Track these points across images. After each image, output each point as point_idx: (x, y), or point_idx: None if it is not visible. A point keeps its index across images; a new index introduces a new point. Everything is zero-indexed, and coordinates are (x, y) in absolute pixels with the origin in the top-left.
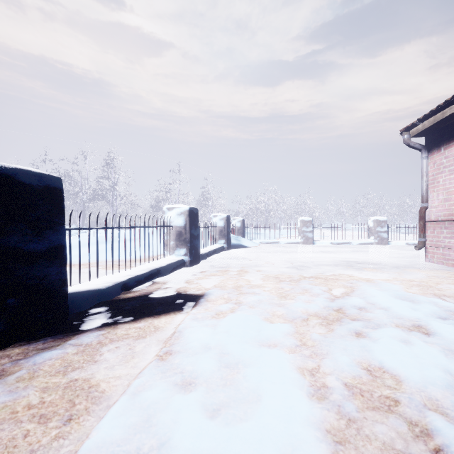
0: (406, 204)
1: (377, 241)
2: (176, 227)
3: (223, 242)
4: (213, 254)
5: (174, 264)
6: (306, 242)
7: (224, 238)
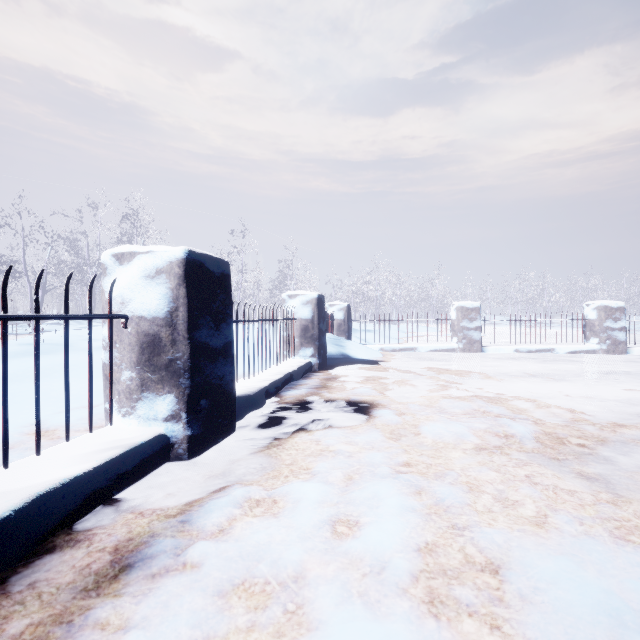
0: (580, 287)
1: (606, 347)
2: (140, 320)
3: (309, 352)
4: (286, 385)
5: (101, 473)
6: (469, 350)
7: (312, 345)
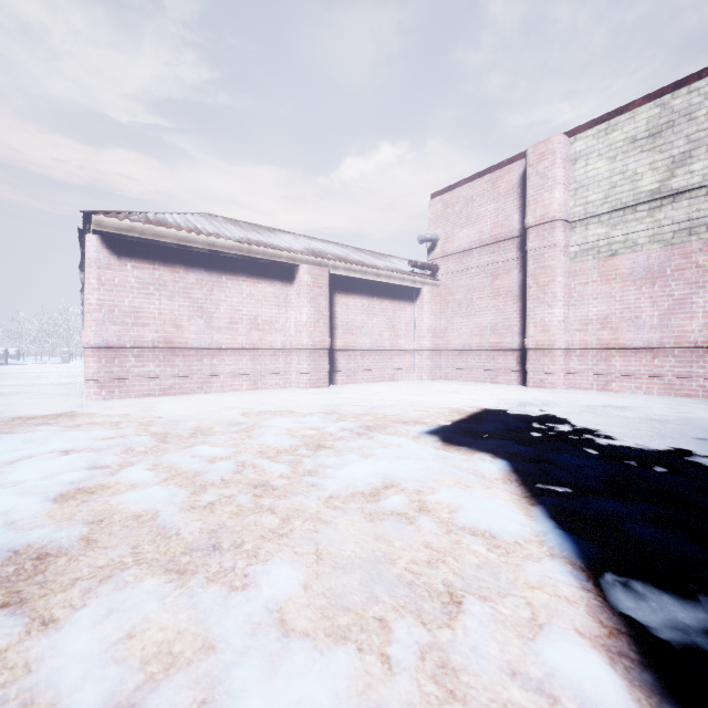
0: None
1: None
2: None
3: (3, 361)
4: None
5: None
6: (66, 363)
7: (4, 360)
